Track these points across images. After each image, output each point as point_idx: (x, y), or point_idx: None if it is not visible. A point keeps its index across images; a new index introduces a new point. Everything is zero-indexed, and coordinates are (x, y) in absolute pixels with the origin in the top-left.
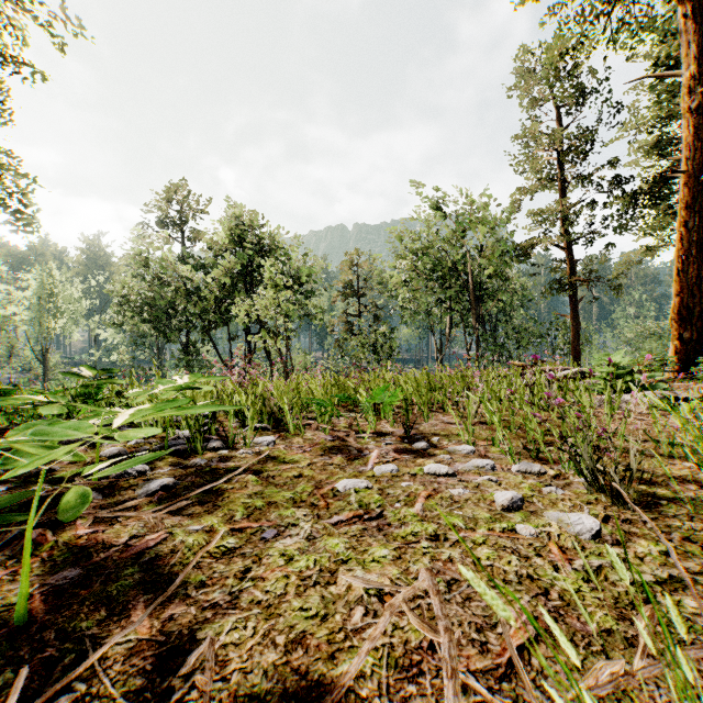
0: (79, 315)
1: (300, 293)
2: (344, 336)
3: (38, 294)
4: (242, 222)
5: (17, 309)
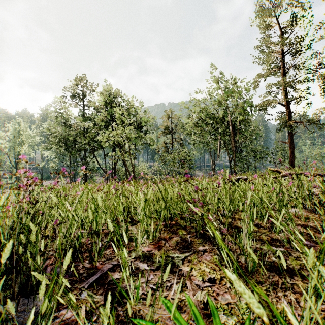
0: (34, 144)
1: (141, 131)
2: (164, 154)
3: (13, 134)
4: (110, 94)
5: (2, 141)
